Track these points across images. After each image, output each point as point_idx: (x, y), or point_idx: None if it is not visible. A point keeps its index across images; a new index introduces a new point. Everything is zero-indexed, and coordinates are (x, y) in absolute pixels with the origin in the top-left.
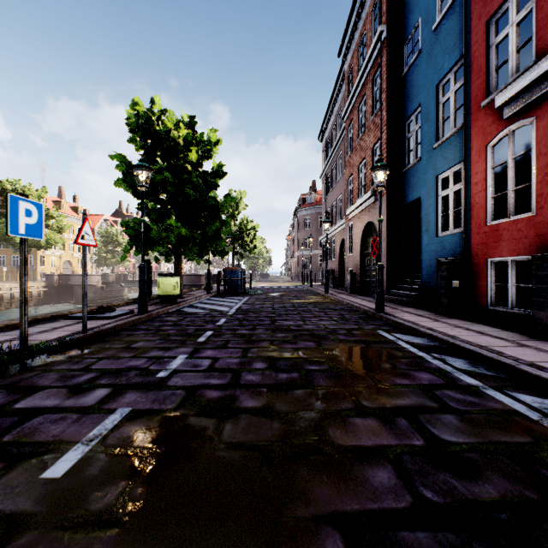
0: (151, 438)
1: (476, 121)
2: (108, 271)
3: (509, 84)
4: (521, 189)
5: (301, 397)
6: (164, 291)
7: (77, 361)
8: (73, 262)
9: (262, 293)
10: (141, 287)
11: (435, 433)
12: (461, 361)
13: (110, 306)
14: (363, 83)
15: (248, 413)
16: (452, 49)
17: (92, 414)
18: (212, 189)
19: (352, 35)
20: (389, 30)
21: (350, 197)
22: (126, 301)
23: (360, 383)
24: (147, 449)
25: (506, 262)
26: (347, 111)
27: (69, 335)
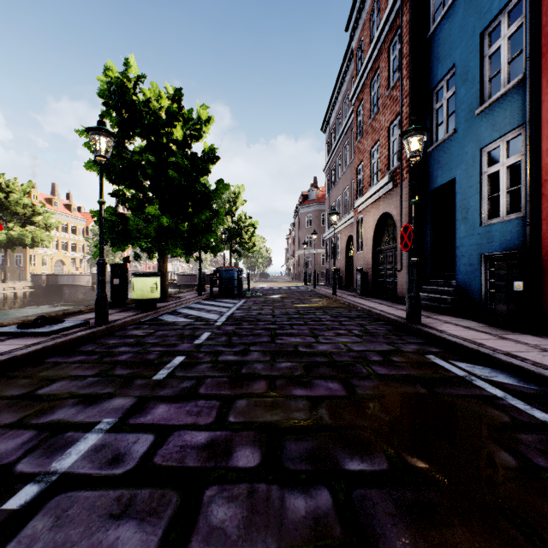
0: None
1: None
2: None
3: None
4: None
5: None
6: (140, 294)
7: None
8: (65, 261)
9: (261, 295)
10: (99, 290)
11: None
12: None
13: (67, 313)
14: (376, 54)
15: None
16: None
17: None
18: (203, 175)
19: (362, 4)
20: None
21: (359, 187)
22: (92, 307)
23: (495, 546)
24: None
25: None
26: (356, 91)
27: None
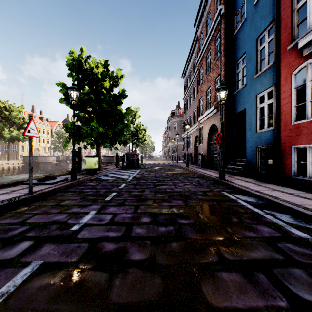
0: (49, 297)
1: (284, 59)
2: (60, 154)
3: (307, 33)
4: (311, 102)
5: (177, 250)
6: (89, 166)
7: (18, 216)
8: (40, 149)
9: (149, 167)
10: (73, 164)
11: (293, 291)
12: (286, 216)
13: (54, 175)
14: (209, 41)
15: (135, 267)
16: (267, 15)
17: (9, 268)
18: (119, 105)
19: (202, 14)
20: (225, 8)
21: (201, 110)
22: (65, 172)
23: (219, 235)
24: (42, 311)
25: (302, 148)
26: (199, 59)
27: (20, 196)
